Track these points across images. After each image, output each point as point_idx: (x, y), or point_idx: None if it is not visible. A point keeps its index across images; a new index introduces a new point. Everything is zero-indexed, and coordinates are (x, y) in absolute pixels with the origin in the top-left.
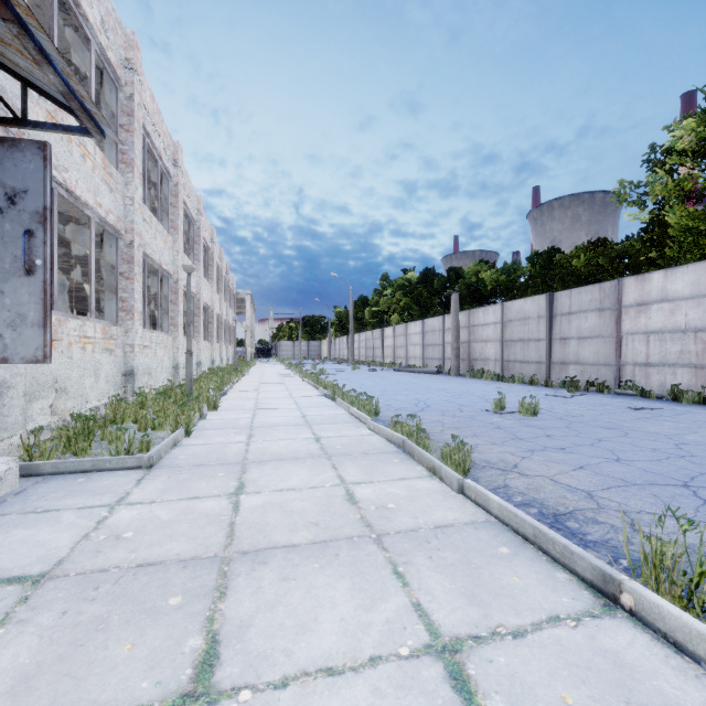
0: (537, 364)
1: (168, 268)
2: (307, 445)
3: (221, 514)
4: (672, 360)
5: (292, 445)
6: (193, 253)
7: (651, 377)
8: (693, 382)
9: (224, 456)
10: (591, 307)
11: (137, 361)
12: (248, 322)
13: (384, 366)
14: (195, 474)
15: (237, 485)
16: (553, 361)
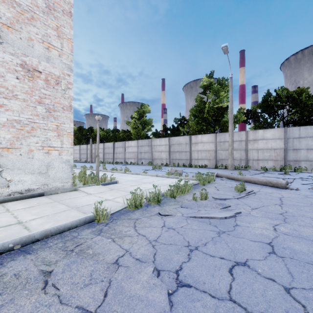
0: (111, 159)
1: None
2: None
3: None
4: (132, 157)
5: None
6: None
7: (129, 161)
8: (134, 161)
9: None
10: (121, 146)
11: None
12: None
13: None
14: None
15: None
16: (114, 158)
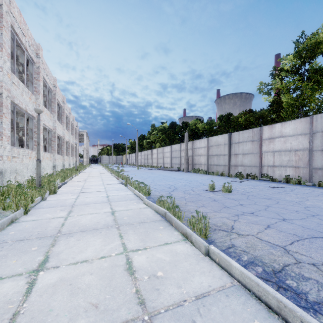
0: (224, 166)
1: (32, 113)
2: (105, 217)
3: (10, 301)
4: (285, 164)
5: (96, 218)
6: (51, 107)
7: (275, 172)
8: (294, 174)
9: (44, 230)
10: (248, 139)
11: (5, 165)
12: (85, 146)
13: (153, 167)
14: (12, 250)
15: (42, 260)
16: (231, 164)
